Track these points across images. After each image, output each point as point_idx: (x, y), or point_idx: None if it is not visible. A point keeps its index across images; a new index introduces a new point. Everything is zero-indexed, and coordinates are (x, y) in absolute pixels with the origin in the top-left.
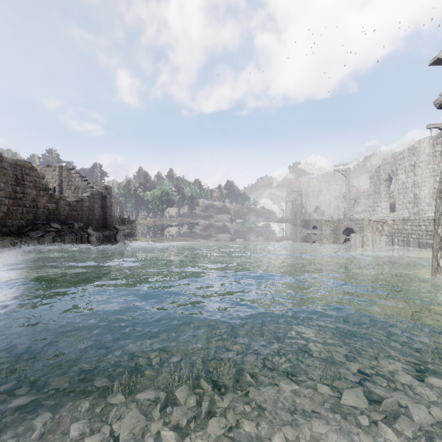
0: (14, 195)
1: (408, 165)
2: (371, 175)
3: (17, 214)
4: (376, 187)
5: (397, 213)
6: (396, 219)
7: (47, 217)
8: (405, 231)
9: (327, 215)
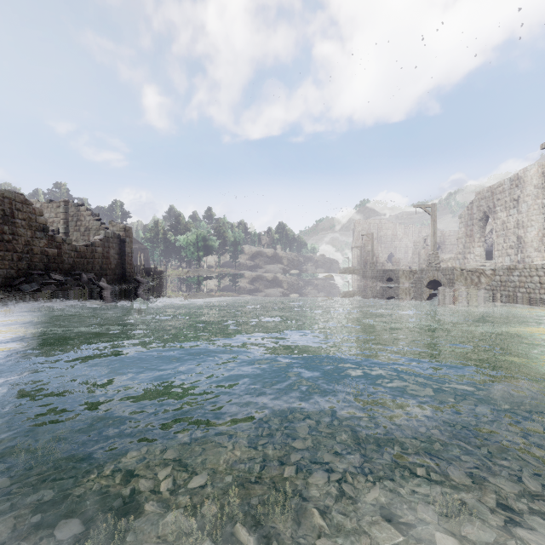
0: (1, 237)
1: (510, 200)
2: (461, 214)
3: (5, 261)
4: (467, 228)
5: (495, 261)
6: (497, 269)
7: (46, 266)
8: (511, 284)
9: (403, 265)
